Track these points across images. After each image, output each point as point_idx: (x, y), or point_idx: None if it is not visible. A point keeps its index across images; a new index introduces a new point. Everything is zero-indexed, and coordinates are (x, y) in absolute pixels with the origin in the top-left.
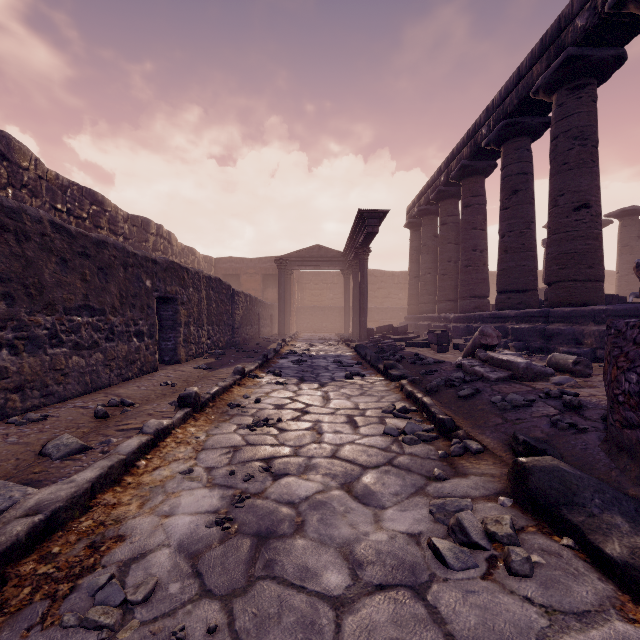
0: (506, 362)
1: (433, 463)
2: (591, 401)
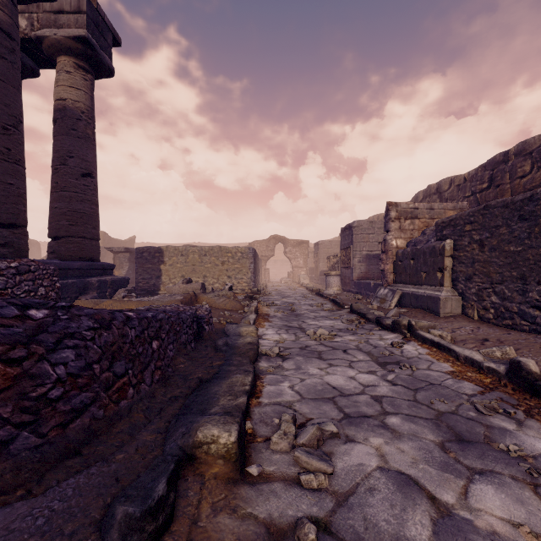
0: None
1: None
2: None
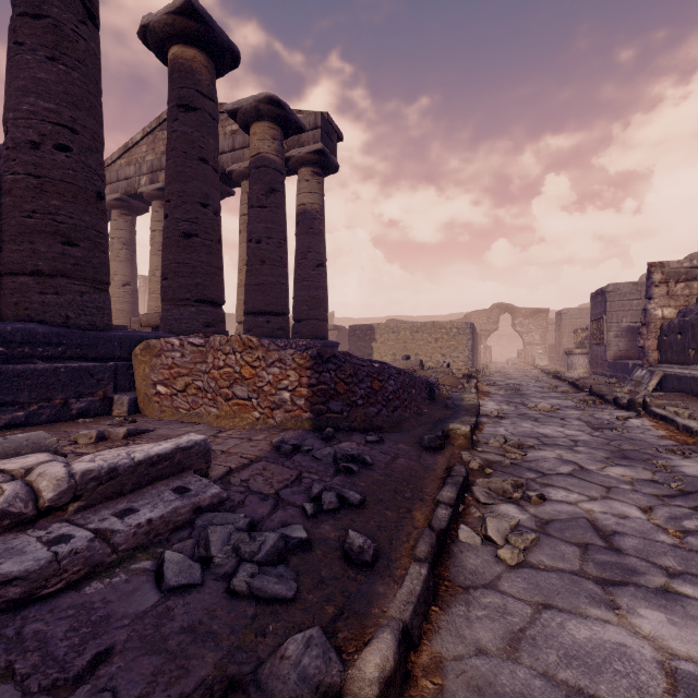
0: (174, 456)
1: (504, 469)
2: (293, 436)
